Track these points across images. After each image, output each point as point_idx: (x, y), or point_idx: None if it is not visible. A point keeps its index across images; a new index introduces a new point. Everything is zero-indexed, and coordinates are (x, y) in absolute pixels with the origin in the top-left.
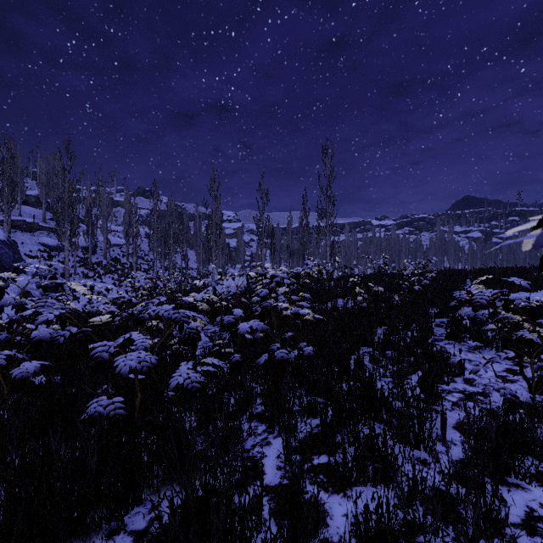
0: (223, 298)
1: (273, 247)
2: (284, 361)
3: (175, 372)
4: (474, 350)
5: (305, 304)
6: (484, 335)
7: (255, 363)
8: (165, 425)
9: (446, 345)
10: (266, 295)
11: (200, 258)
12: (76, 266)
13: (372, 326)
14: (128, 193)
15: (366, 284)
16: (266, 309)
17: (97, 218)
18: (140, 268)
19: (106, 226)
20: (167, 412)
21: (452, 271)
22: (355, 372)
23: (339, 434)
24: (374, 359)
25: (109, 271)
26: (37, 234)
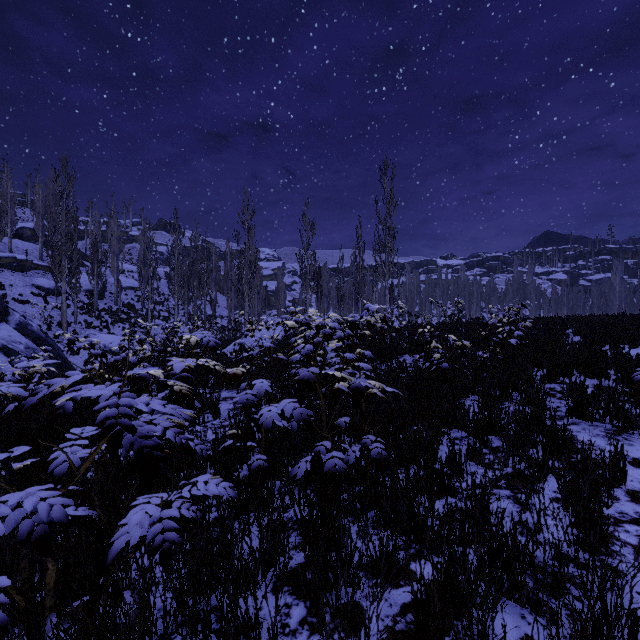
0: (254, 354)
1: (320, 290)
2: (339, 473)
3: (156, 485)
4: (617, 436)
5: (366, 365)
6: (632, 413)
7: (289, 475)
8: (97, 635)
9: (571, 426)
10: (310, 353)
11: (231, 303)
12: (78, 314)
13: (457, 395)
14: (145, 226)
15: (438, 336)
16: (308, 383)
17: (106, 255)
18: (158, 316)
19: (117, 264)
20: (117, 587)
21: (544, 319)
22: (447, 476)
23: (449, 638)
24: (478, 456)
25: (120, 320)
26: (31, 274)
